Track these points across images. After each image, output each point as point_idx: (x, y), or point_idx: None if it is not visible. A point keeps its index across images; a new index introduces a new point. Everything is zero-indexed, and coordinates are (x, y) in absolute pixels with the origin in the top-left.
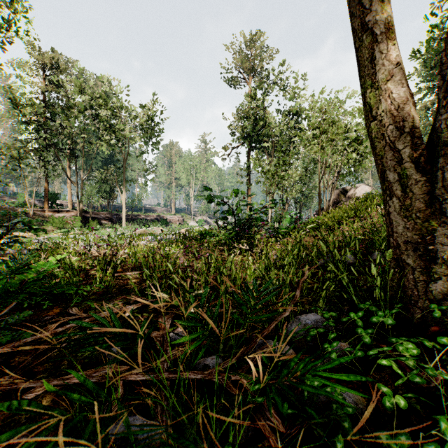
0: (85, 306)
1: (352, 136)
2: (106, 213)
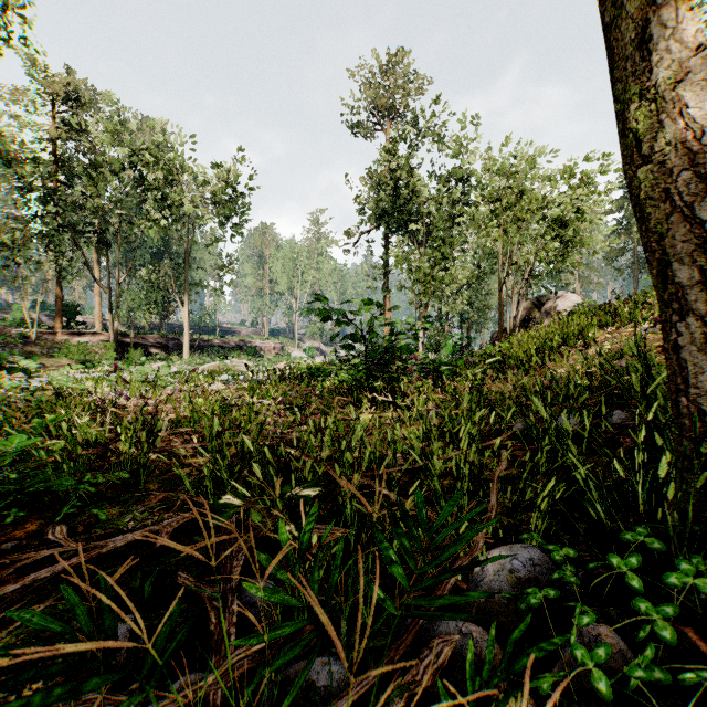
0: (90, 517)
1: (553, 213)
2: (158, 336)
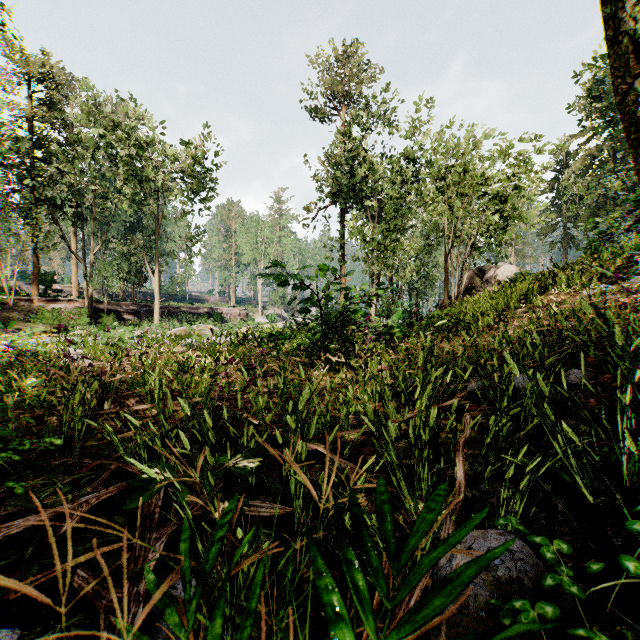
0: (7, 490)
1: (495, 189)
2: (130, 303)
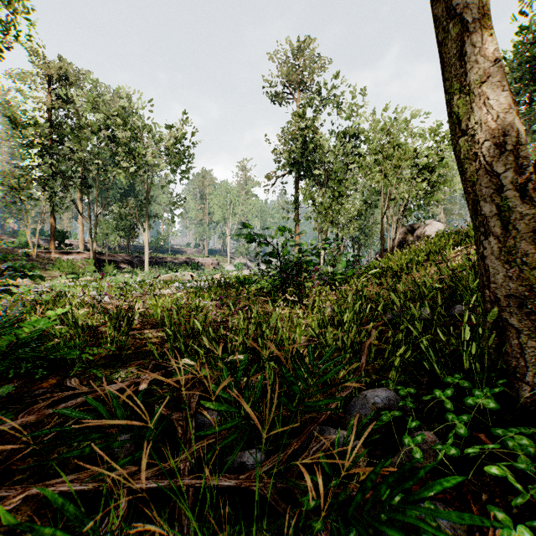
0: (90, 375)
1: (422, 162)
2: (125, 255)
